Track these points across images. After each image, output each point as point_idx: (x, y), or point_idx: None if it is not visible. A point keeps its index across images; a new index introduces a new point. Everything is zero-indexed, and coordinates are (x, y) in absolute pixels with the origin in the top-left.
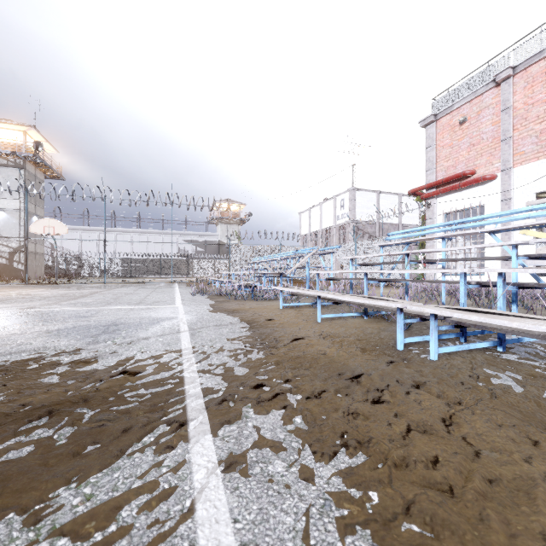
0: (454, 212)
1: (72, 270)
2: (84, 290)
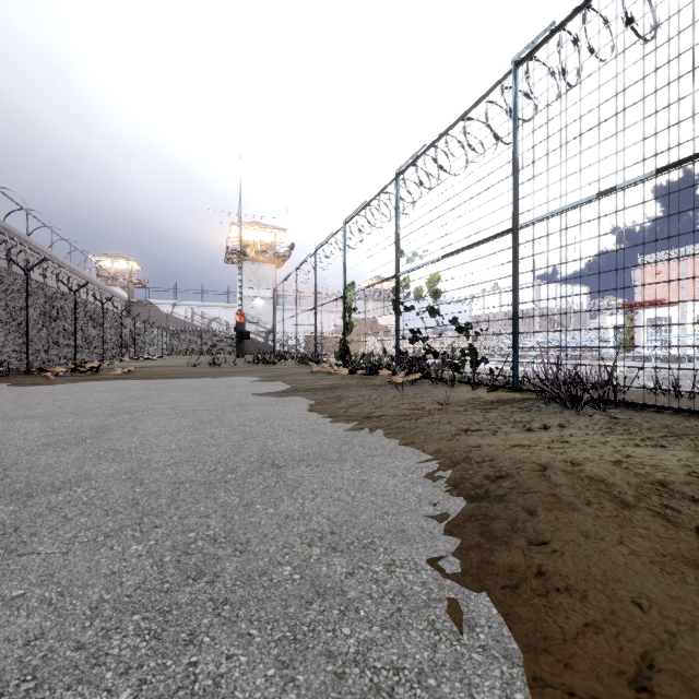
0: (653, 318)
1: None
2: None
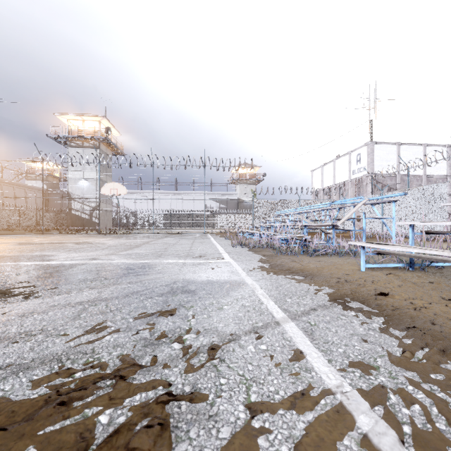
0: None
1: (130, 223)
2: (138, 240)
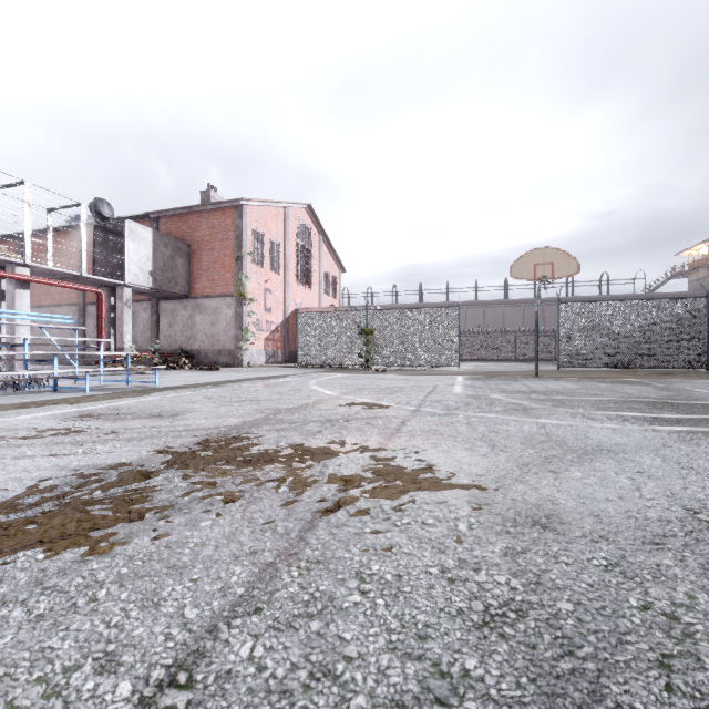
0: None
1: None
2: None
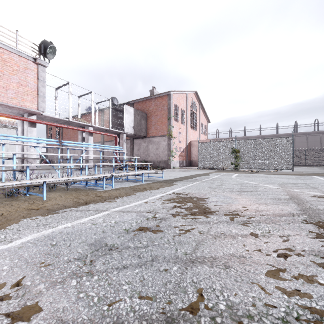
0: None
1: None
2: None
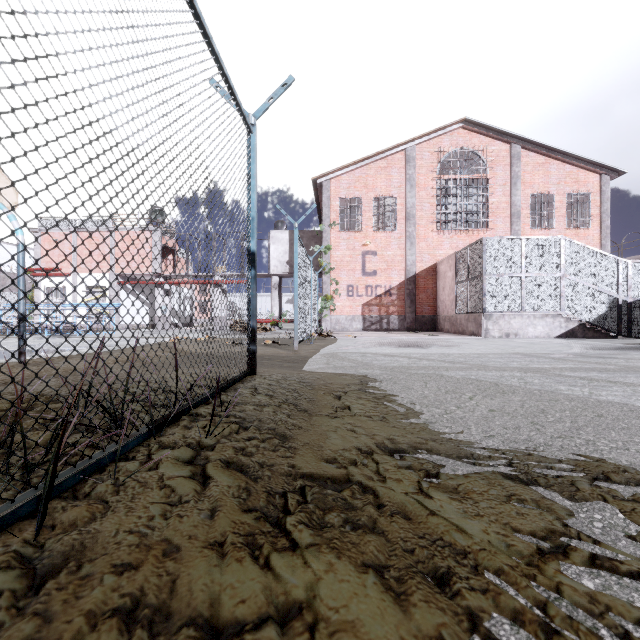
0: (51, 287)
1: None
2: None
